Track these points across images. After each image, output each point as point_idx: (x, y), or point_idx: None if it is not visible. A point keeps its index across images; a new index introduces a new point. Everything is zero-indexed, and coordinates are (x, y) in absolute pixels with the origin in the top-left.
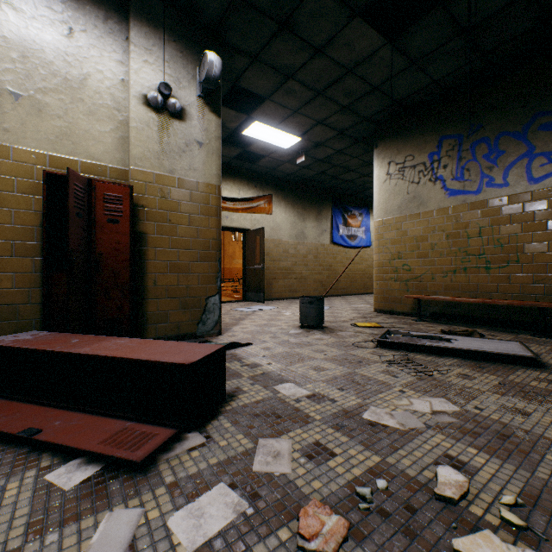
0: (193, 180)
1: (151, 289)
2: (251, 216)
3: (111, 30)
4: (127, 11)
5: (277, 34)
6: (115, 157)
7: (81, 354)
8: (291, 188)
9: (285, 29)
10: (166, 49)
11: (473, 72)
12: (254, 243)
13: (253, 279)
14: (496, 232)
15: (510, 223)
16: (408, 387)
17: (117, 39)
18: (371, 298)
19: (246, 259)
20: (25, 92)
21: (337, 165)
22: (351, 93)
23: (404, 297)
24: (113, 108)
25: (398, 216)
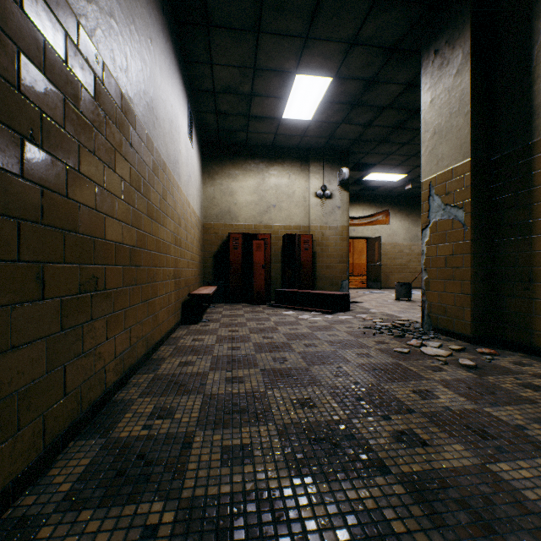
0: (335, 225)
1: (318, 276)
2: (371, 227)
3: (303, 169)
4: (308, 158)
5: (378, 144)
6: (304, 221)
7: (309, 292)
8: (405, 202)
9: (383, 142)
10: (323, 169)
11: None
12: (373, 247)
13: (372, 272)
14: None
15: None
16: None
17: (305, 172)
18: None
19: (367, 258)
20: (276, 204)
21: None
22: None
23: None
24: (303, 201)
25: None
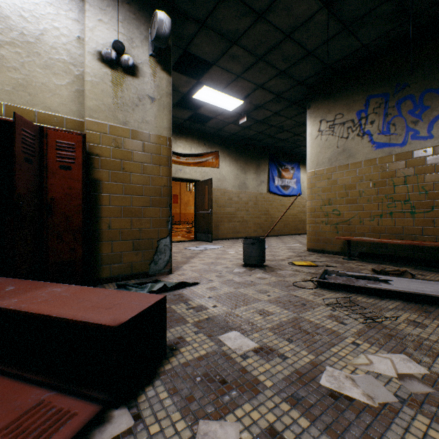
0: (145, 132)
1: (105, 232)
2: (201, 169)
3: None
4: None
5: None
6: (71, 109)
7: (2, 309)
8: (234, 146)
9: None
10: (119, 10)
11: (399, 36)
12: (203, 192)
13: (202, 222)
14: (421, 180)
15: (434, 172)
16: (360, 338)
17: None
18: (302, 238)
19: (196, 205)
20: None
21: (274, 125)
22: (288, 58)
23: (335, 238)
24: (69, 63)
25: (328, 168)
